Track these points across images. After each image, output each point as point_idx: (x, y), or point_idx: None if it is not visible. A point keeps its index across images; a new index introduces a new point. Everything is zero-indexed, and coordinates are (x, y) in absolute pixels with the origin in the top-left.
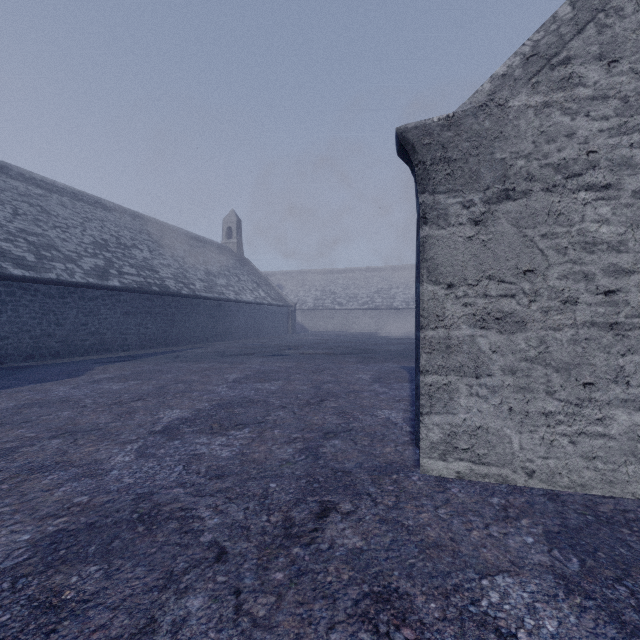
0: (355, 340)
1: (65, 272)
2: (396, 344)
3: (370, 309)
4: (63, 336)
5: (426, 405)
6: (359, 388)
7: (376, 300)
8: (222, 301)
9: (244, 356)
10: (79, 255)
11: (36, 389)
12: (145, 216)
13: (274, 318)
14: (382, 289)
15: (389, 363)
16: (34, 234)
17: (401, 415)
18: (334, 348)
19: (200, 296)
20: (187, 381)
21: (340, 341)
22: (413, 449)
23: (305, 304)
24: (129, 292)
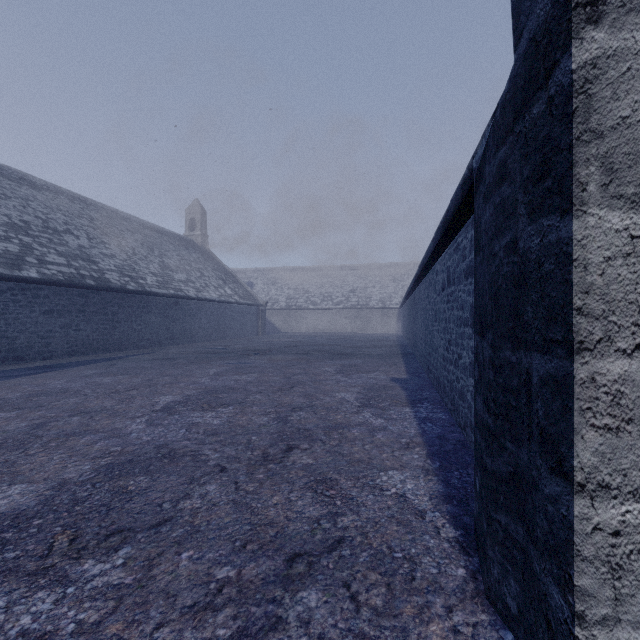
0: (331, 342)
1: None
2: (376, 347)
3: (345, 309)
4: None
5: (600, 595)
6: (344, 419)
7: (351, 299)
8: (179, 298)
9: (196, 365)
10: None
11: None
12: (88, 199)
13: (242, 318)
14: (358, 288)
15: (375, 373)
16: None
17: (423, 485)
18: (308, 352)
19: (151, 292)
20: (92, 410)
21: (314, 343)
22: (492, 624)
23: (277, 303)
24: (52, 285)
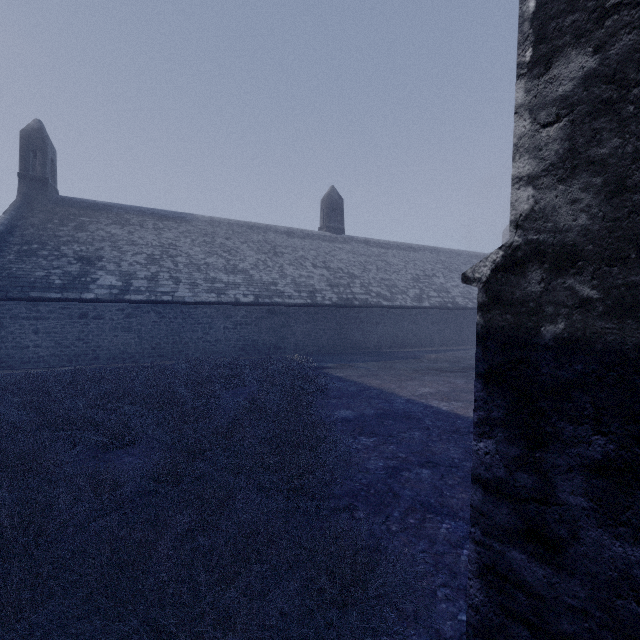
0: None
1: (402, 300)
2: None
3: None
4: (402, 337)
5: None
6: None
7: None
8: None
9: None
10: (407, 288)
11: (408, 361)
12: (438, 248)
13: None
14: None
15: None
16: (386, 280)
17: None
18: None
19: None
20: None
21: None
22: None
23: None
24: (434, 309)
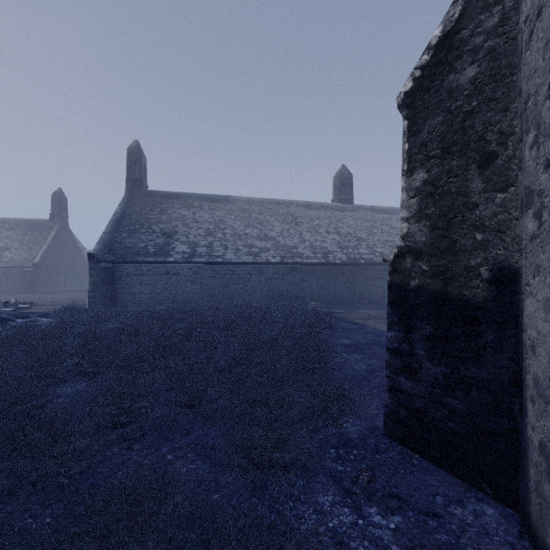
0: None
1: None
2: None
3: None
4: None
5: None
6: None
7: None
8: None
9: None
10: None
11: None
12: None
13: None
14: None
15: None
16: (390, 241)
17: None
18: None
19: None
20: None
21: None
22: None
23: None
24: None
